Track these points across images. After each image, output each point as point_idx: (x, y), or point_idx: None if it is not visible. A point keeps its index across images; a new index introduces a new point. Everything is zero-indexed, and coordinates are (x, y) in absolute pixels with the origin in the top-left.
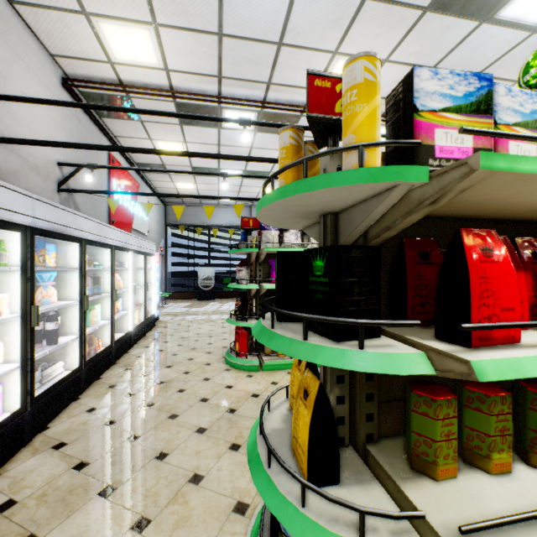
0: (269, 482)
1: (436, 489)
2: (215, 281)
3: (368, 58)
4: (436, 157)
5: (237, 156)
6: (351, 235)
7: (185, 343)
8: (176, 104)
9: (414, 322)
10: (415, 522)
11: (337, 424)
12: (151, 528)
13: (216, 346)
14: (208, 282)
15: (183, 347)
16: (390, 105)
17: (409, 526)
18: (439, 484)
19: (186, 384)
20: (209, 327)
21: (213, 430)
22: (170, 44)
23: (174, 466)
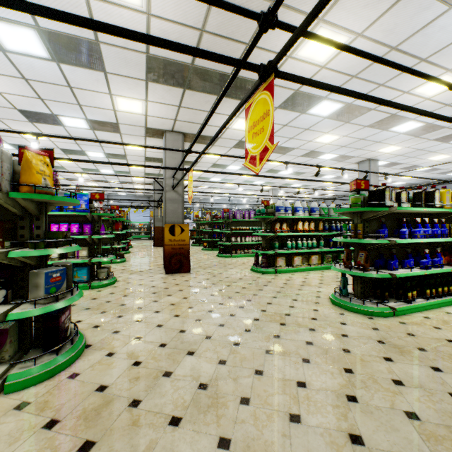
0: None
1: None
2: None
3: None
4: None
5: None
6: None
7: None
8: None
9: None
10: None
11: None
12: None
13: None
14: None
15: None
16: None
17: None
18: None
19: None
20: None
21: None
22: None
23: None
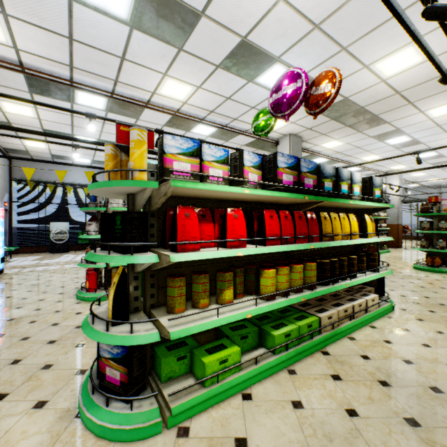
0: (92, 328)
1: (173, 316)
2: (69, 235)
3: (139, 130)
4: (174, 174)
5: (84, 140)
6: (138, 206)
7: (36, 289)
8: (26, 76)
9: (154, 243)
10: (161, 329)
11: (135, 301)
12: (10, 396)
13: (68, 288)
14: (62, 236)
15: (33, 292)
16: (159, 145)
17: (154, 327)
18: (176, 315)
19: (38, 317)
20: (62, 275)
21: (63, 340)
22: (21, 31)
23: (27, 365)
